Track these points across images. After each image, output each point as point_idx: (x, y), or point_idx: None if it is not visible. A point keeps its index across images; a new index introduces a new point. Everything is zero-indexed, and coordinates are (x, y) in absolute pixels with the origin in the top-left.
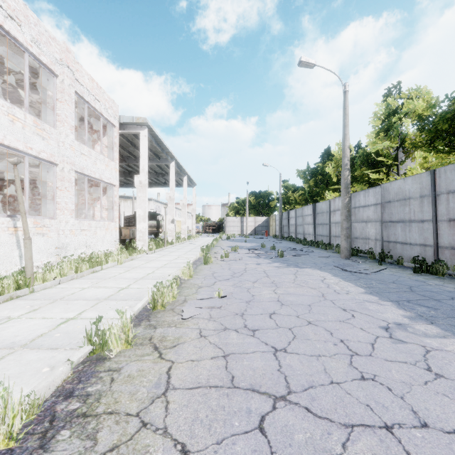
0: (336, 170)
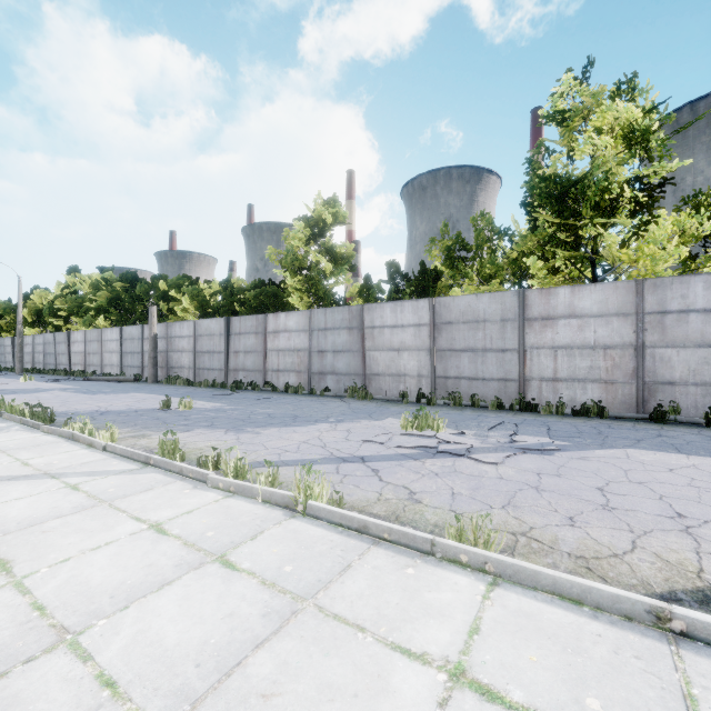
0: (31, 314)
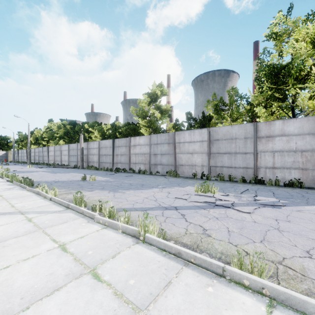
0: (34, 139)
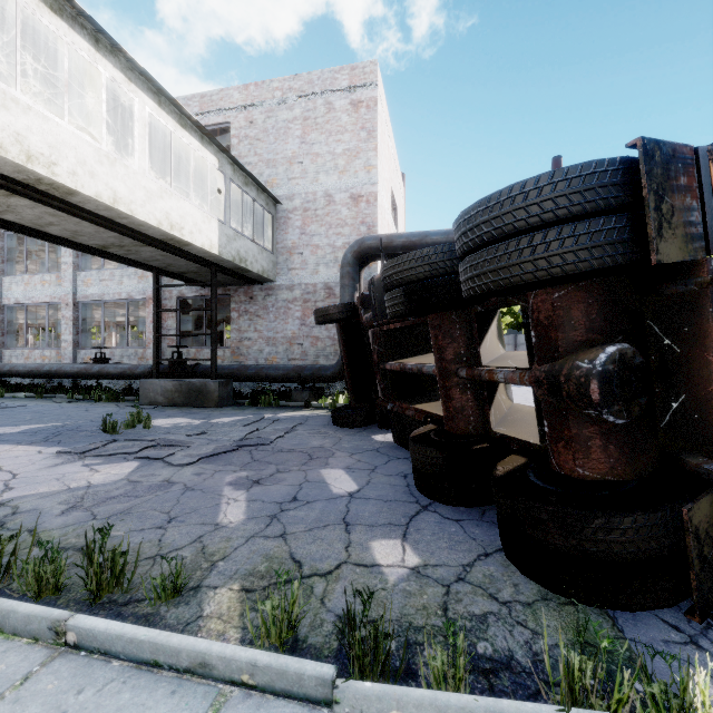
0: None
